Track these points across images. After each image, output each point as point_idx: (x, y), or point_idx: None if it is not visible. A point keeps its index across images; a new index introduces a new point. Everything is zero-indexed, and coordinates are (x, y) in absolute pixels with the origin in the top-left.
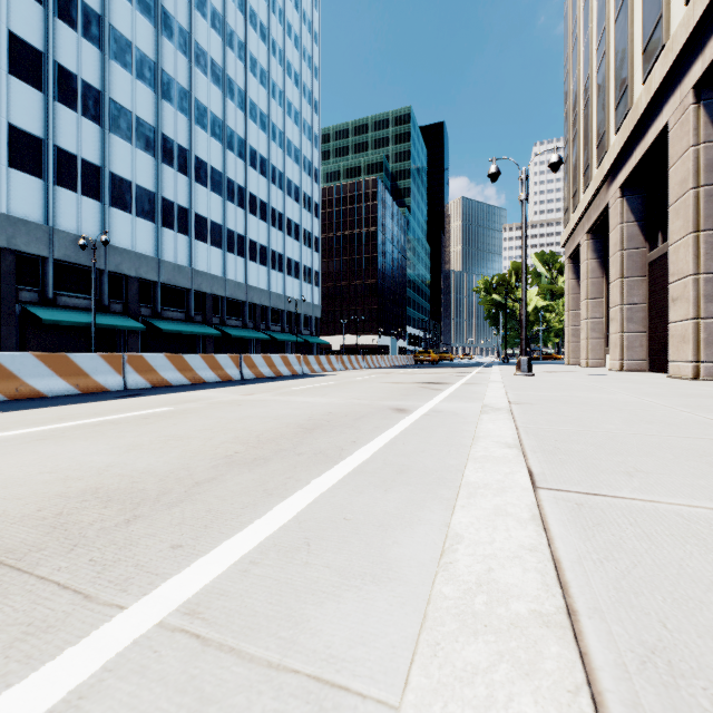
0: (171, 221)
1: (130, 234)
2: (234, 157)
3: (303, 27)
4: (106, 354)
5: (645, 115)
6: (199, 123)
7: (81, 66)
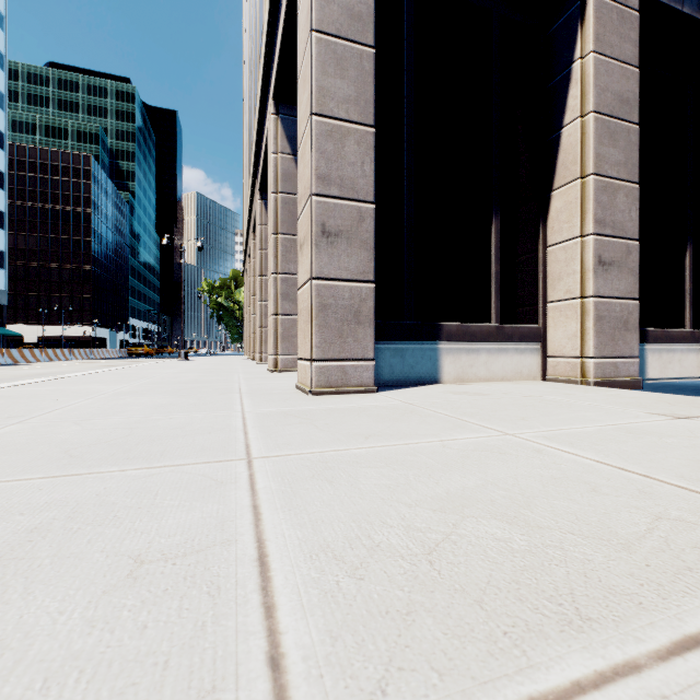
0: None
1: None
2: None
3: None
4: None
5: (249, 230)
6: None
7: None
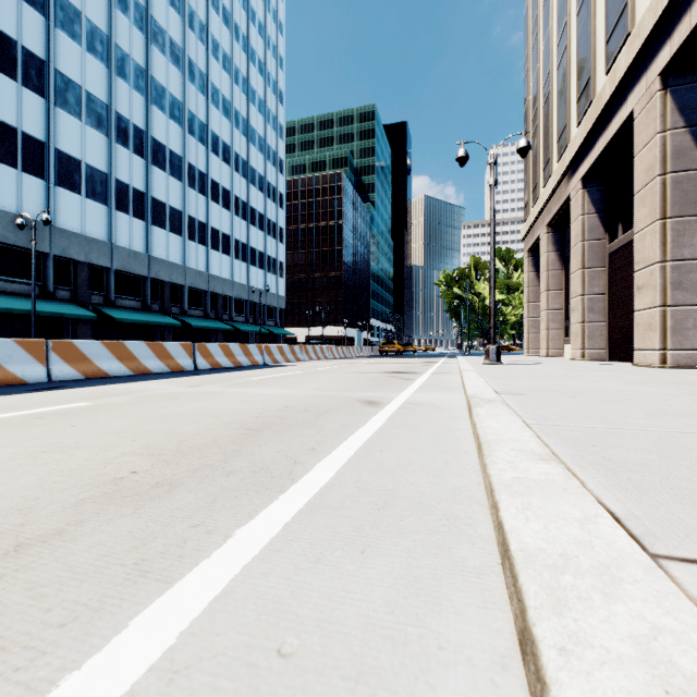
0: (125, 204)
1: (80, 216)
2: (195, 142)
3: (268, 15)
4: (23, 340)
5: (609, 105)
6: (157, 103)
7: (22, 31)
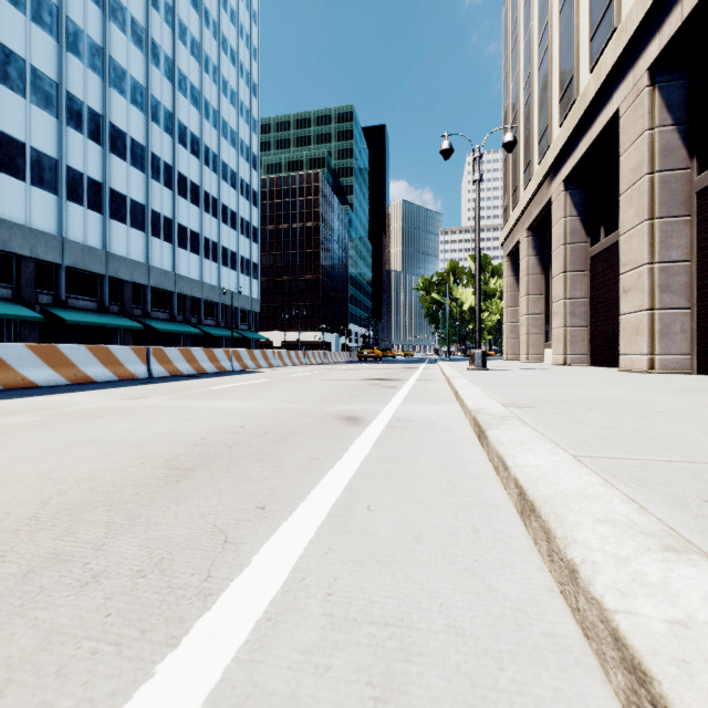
0: (79, 194)
1: (23, 206)
2: (160, 131)
3: (241, 2)
4: None
5: (593, 103)
6: (116, 86)
7: None
